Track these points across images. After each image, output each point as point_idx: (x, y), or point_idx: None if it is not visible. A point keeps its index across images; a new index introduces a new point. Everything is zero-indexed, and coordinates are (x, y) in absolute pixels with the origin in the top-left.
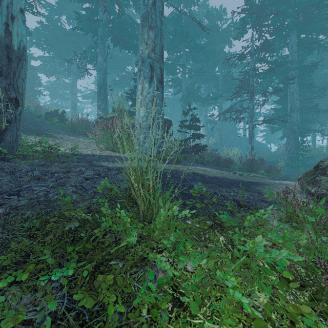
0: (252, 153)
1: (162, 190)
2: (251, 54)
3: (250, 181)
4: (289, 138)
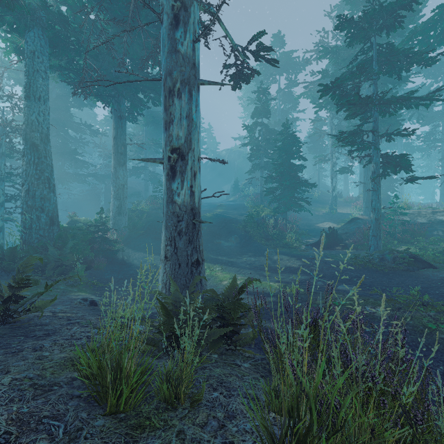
0: None
1: None
2: None
3: None
4: None
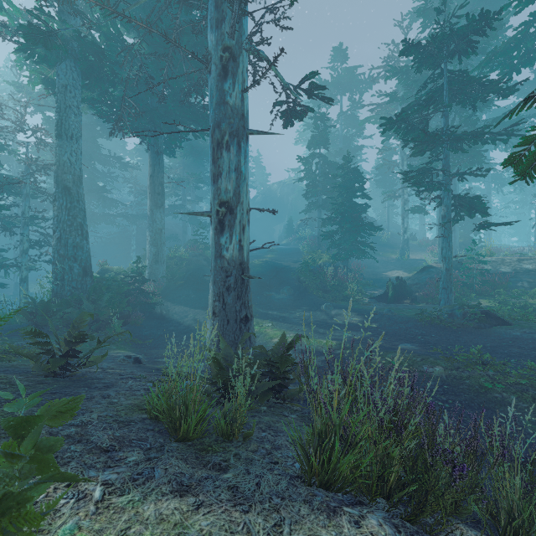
0: None
1: None
2: None
3: None
4: None
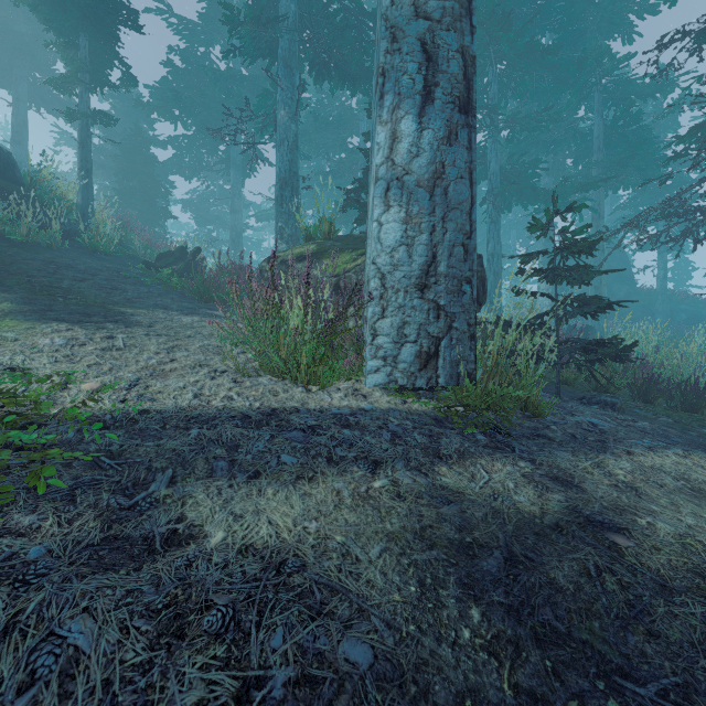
0: None
1: None
2: None
3: None
4: None
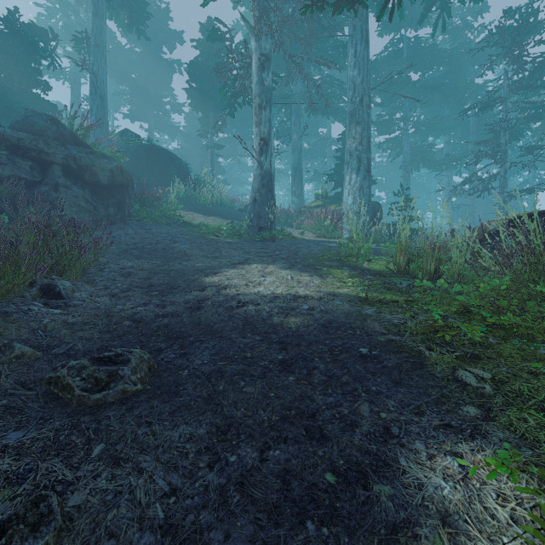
0: None
1: None
2: (501, 100)
3: None
4: None
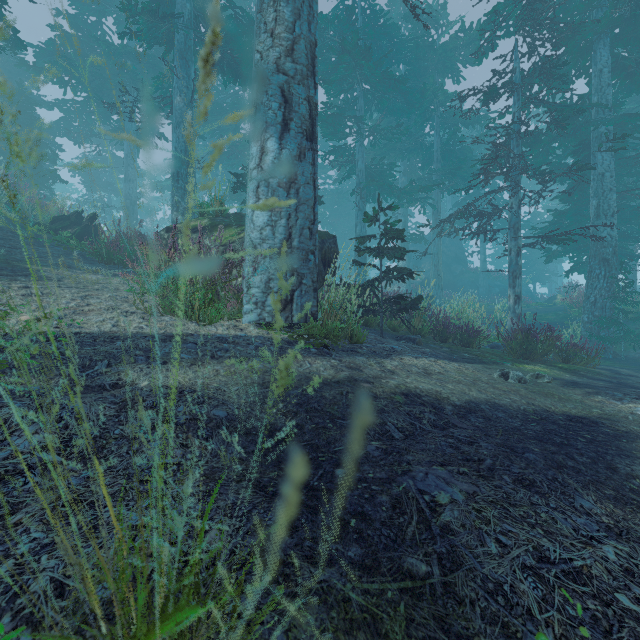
0: (518, 310)
1: (306, 570)
2: (514, 87)
3: (570, 416)
4: (593, 274)
